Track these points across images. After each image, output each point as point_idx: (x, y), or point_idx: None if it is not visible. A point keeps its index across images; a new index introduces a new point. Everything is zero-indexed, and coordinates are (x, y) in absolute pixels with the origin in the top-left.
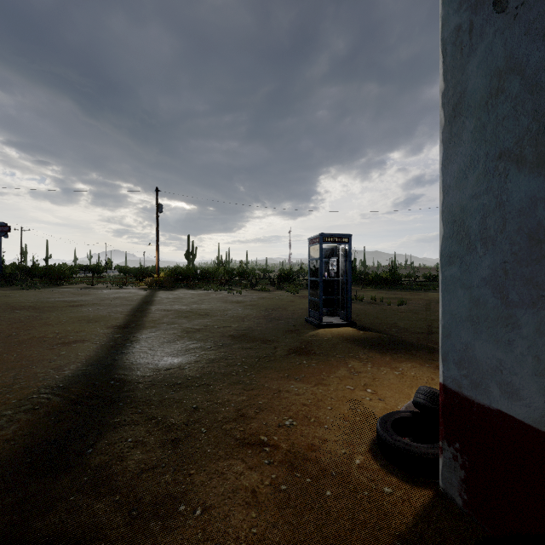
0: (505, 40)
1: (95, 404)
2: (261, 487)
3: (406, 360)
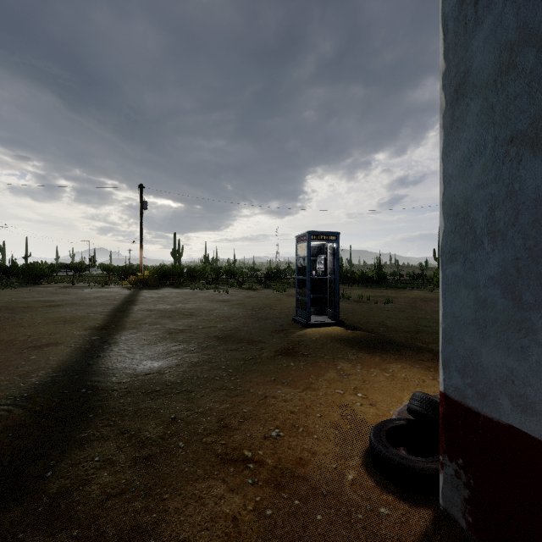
0: (517, 9)
1: (62, 416)
2: (243, 514)
3: (396, 361)
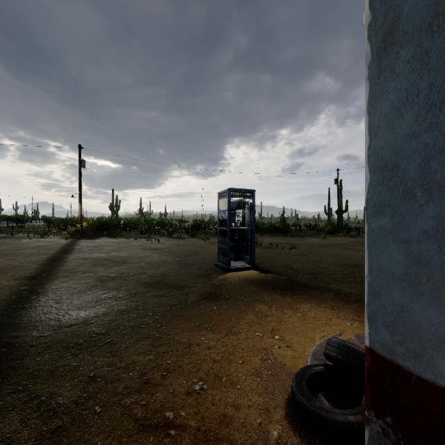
0: None
1: None
2: None
3: (305, 301)
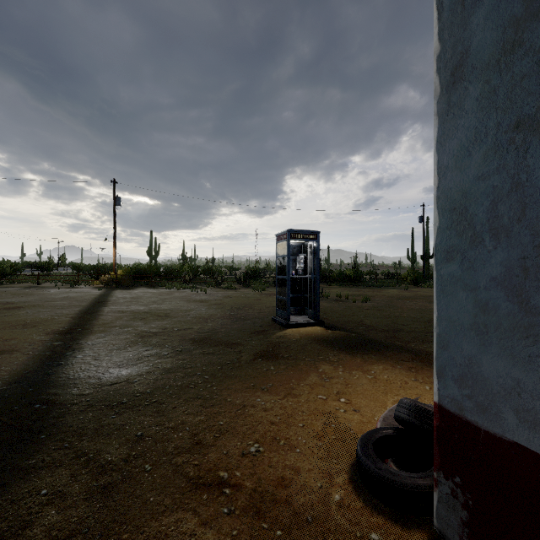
0: None
1: (7, 438)
2: None
3: (377, 362)
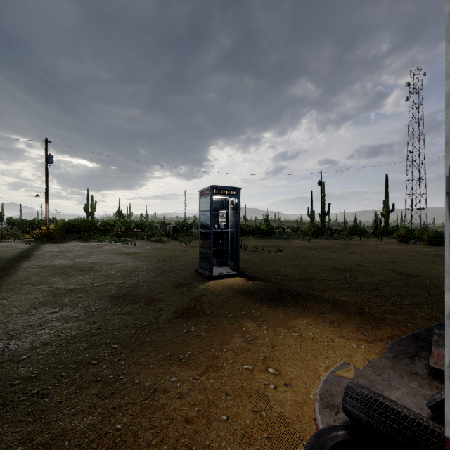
0: None
1: None
2: None
3: (300, 315)
